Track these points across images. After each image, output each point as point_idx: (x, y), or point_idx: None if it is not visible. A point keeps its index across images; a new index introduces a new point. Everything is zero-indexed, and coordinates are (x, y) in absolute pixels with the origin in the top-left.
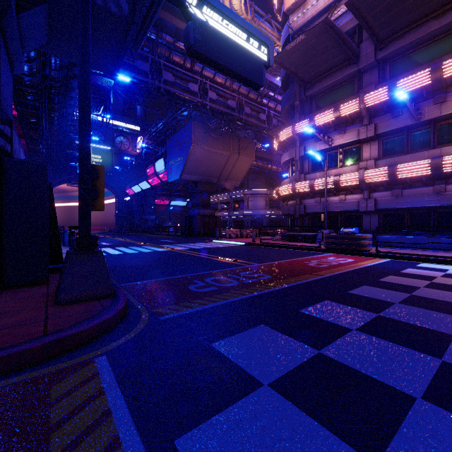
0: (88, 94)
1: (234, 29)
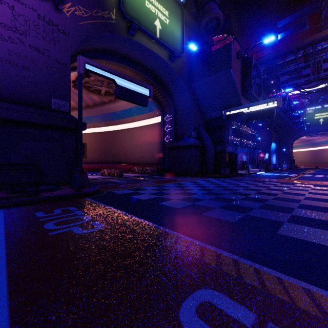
0: (224, 141)
1: (260, 106)
